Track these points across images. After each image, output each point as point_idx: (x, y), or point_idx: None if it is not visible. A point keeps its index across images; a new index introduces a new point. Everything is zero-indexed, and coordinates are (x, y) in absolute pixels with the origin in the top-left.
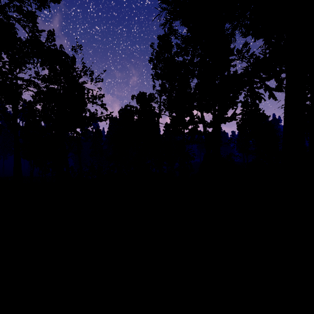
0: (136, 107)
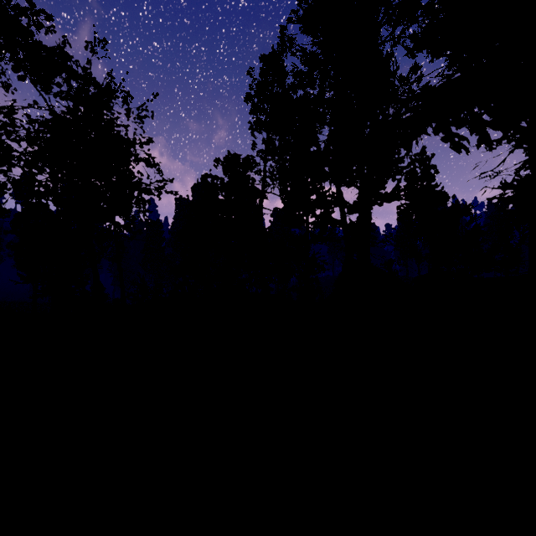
0: (221, 178)
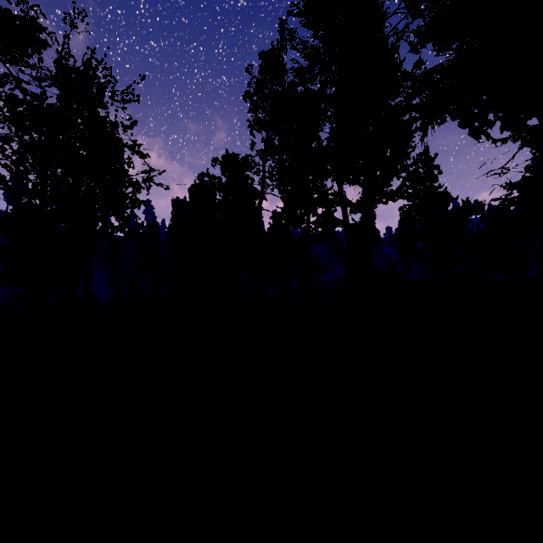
0: (219, 177)
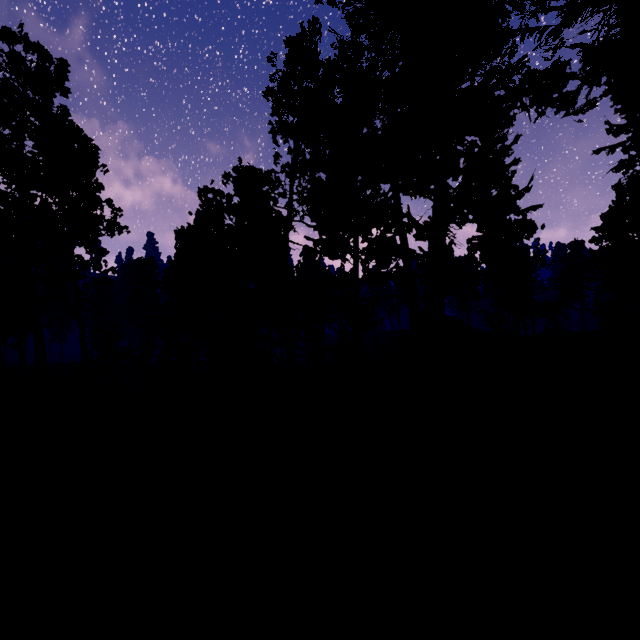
0: (228, 194)
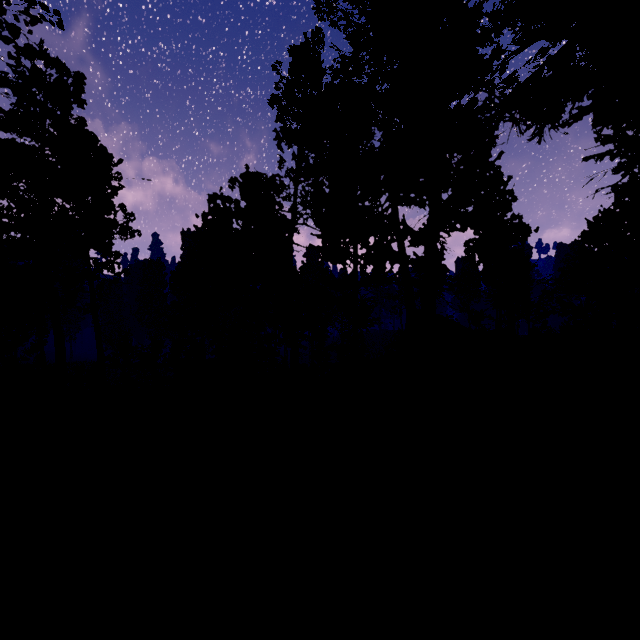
0: (236, 200)
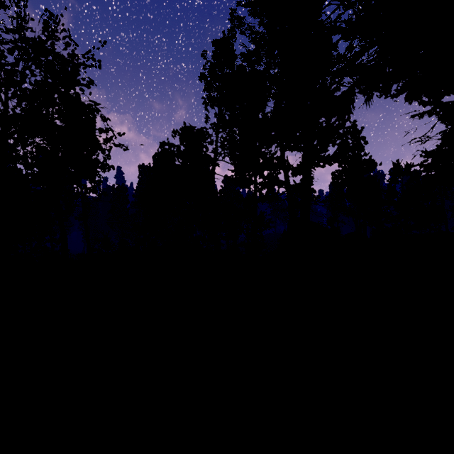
0: (178, 146)
